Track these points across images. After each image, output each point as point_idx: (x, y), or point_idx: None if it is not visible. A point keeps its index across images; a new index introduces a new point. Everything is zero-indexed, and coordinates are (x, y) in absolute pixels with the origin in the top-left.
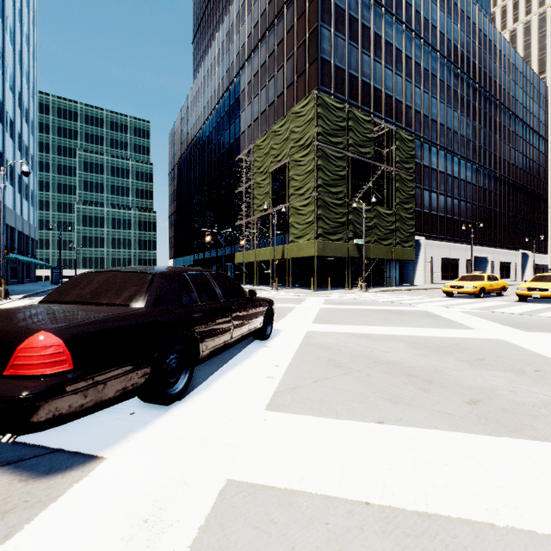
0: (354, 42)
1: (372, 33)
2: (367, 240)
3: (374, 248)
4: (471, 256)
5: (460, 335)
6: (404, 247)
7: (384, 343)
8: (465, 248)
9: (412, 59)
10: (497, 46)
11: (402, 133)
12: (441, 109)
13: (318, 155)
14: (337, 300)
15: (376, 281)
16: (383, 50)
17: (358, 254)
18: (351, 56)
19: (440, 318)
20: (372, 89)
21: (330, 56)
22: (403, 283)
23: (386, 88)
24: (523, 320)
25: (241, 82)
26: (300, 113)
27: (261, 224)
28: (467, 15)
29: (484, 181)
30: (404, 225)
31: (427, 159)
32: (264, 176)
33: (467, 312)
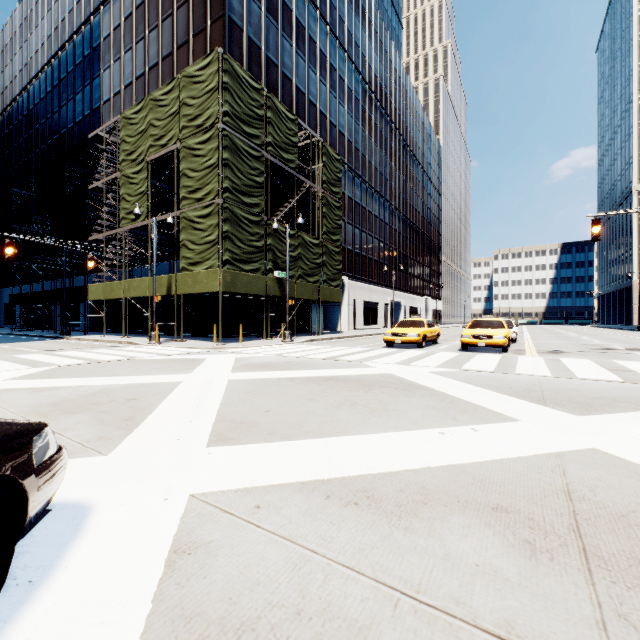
0: (273, 18)
1: (294, 17)
2: (290, 275)
3: (298, 285)
4: (393, 299)
5: (525, 446)
6: (331, 286)
7: (438, 541)
8: (383, 291)
9: (337, 71)
10: (408, 93)
11: (329, 149)
12: (363, 139)
13: (224, 144)
14: (255, 360)
15: (299, 328)
16: (307, 45)
17: (280, 292)
18: (269, 34)
19: (427, 390)
20: (294, 88)
21: (241, 20)
22: (326, 329)
23: (309, 92)
24: (522, 385)
25: (103, 23)
26: (197, 77)
27: (136, 243)
28: (385, 48)
29: (398, 224)
30: (331, 259)
31: (351, 190)
32: (139, 166)
33: (443, 374)
